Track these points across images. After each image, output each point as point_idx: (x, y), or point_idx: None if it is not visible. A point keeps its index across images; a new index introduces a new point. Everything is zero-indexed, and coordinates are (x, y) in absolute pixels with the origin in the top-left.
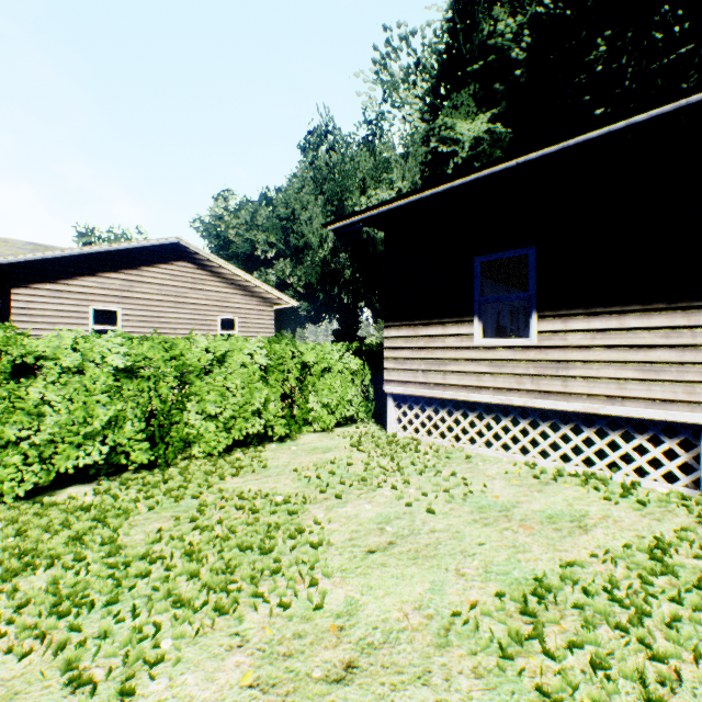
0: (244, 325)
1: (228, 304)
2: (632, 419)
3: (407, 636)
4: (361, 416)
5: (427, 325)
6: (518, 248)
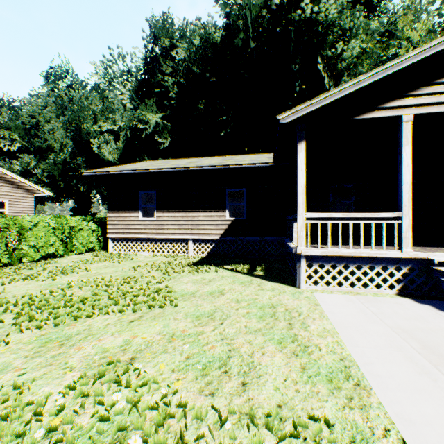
0: (12, 205)
1: (0, 192)
2: (177, 239)
3: (110, 272)
4: (97, 248)
5: (124, 212)
6: (152, 191)
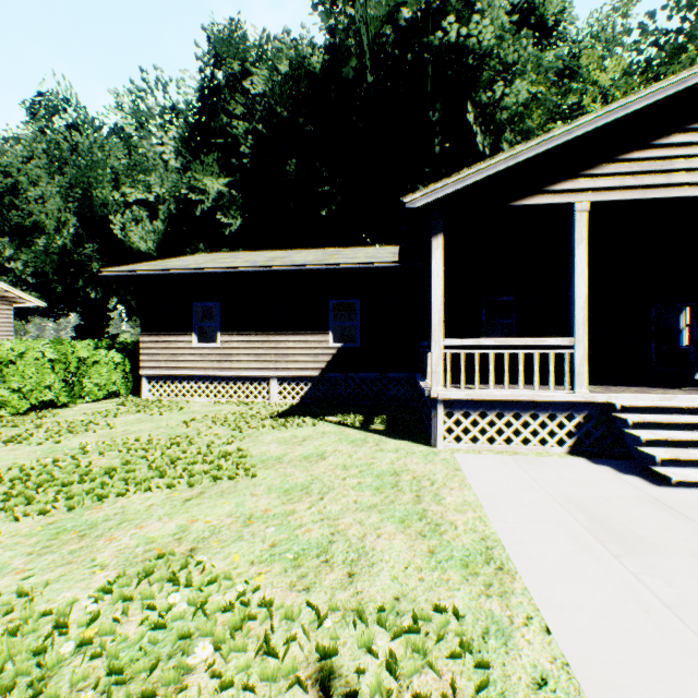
0: None
1: None
2: (253, 376)
3: (147, 429)
4: (123, 392)
5: (168, 335)
6: (213, 302)
